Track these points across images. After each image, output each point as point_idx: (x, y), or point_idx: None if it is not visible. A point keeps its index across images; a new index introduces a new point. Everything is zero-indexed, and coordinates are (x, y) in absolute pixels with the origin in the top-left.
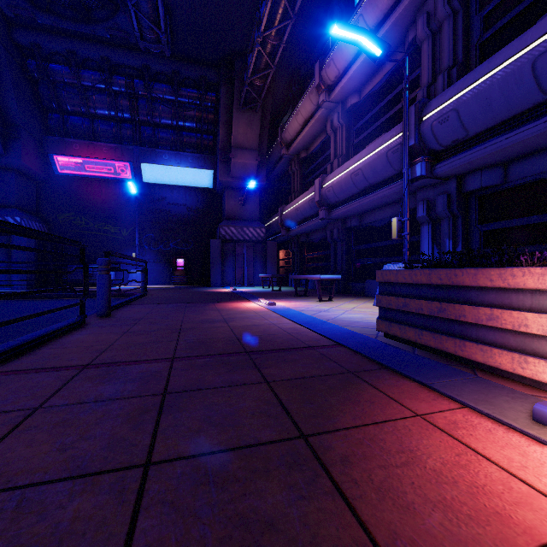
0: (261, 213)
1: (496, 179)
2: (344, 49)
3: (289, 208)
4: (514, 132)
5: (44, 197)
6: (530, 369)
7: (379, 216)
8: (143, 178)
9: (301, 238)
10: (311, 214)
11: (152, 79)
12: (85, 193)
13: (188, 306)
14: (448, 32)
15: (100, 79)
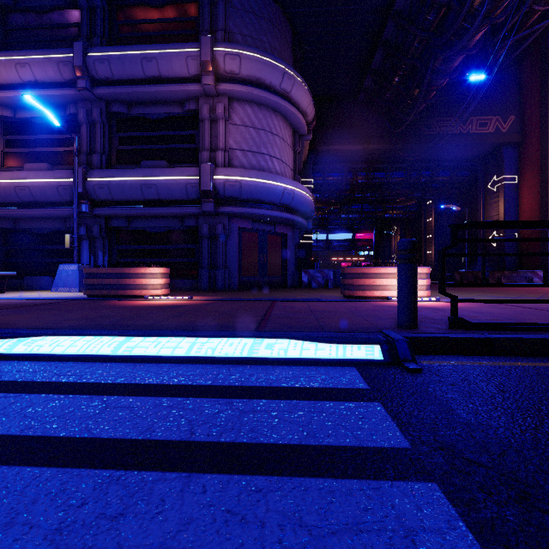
0: None
1: (125, 224)
2: (4, 72)
3: None
4: (134, 209)
5: None
6: (143, 293)
7: (40, 225)
8: None
9: None
10: None
11: None
12: None
13: None
14: (100, 132)
15: None
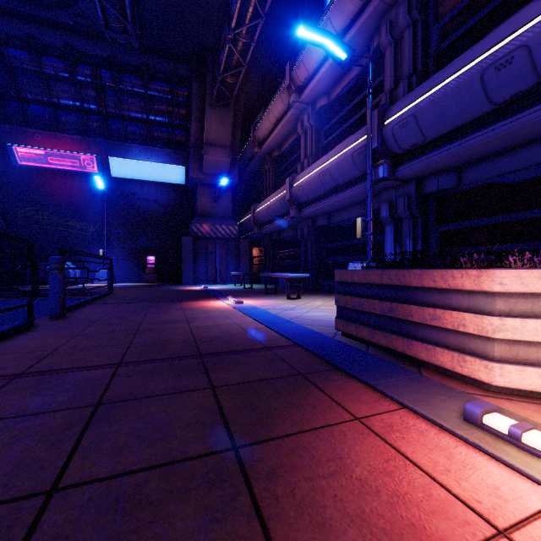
0: (235, 210)
1: (451, 183)
2: (313, 52)
3: (261, 206)
4: (466, 139)
5: (1, 189)
6: (467, 367)
7: (347, 216)
8: (111, 172)
9: (273, 236)
10: (282, 212)
11: (120, 71)
12: (48, 186)
13: (152, 305)
14: (408, 40)
15: (63, 67)
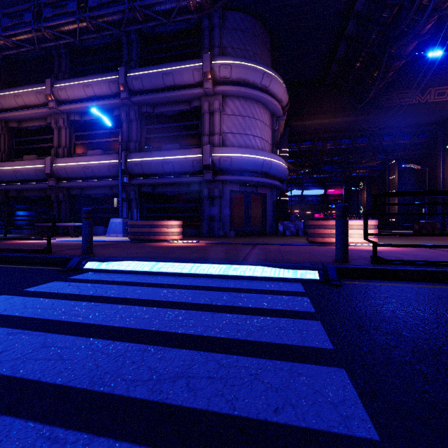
0: None
1: (151, 190)
2: (76, 91)
3: (2, 167)
4: (157, 179)
5: None
6: (166, 238)
7: (97, 192)
8: None
9: (11, 193)
10: (35, 178)
11: None
12: None
13: None
14: (135, 126)
15: None
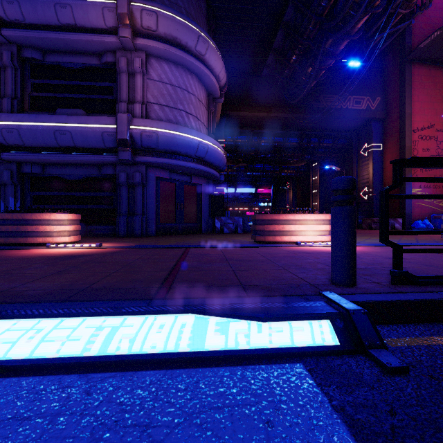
0: None
1: (39, 171)
2: None
3: None
4: (48, 155)
5: None
6: (47, 241)
7: None
8: None
9: None
10: None
11: None
12: None
13: None
14: (11, 76)
15: None
